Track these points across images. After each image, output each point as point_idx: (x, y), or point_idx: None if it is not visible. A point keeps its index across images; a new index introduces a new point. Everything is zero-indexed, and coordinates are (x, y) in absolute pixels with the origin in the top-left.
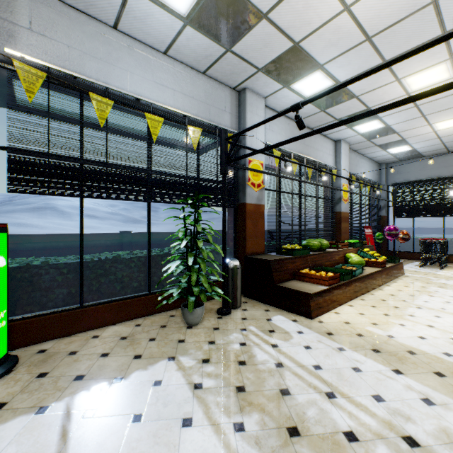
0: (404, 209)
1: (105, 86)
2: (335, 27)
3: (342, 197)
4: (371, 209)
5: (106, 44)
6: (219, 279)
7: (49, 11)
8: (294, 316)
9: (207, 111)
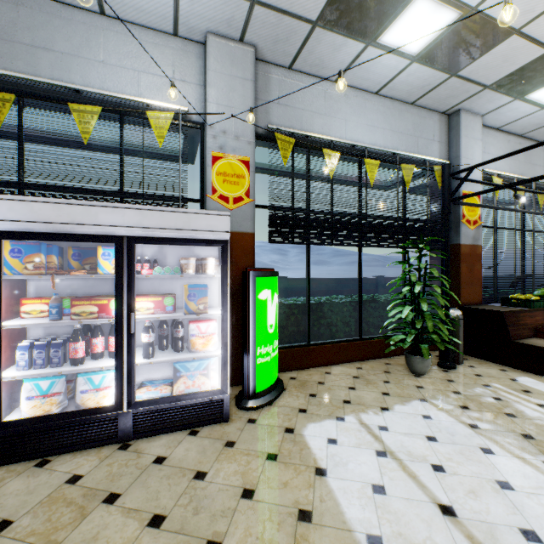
0: None
1: (330, 140)
2: None
3: None
4: None
5: (328, 99)
6: (451, 328)
7: (289, 83)
8: None
9: (415, 144)
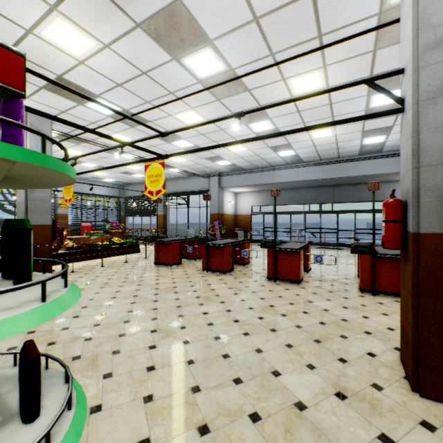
0: (129, 211)
1: None
2: None
3: (60, 206)
4: (104, 211)
5: None
6: None
7: None
8: None
9: None
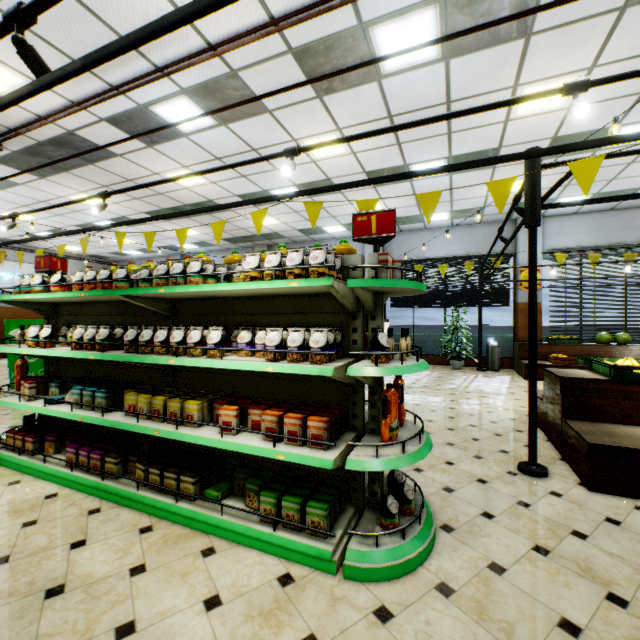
0: None
1: (420, 259)
2: None
3: None
4: None
5: (422, 238)
6: (466, 347)
7: (402, 238)
8: (518, 377)
9: (484, 245)
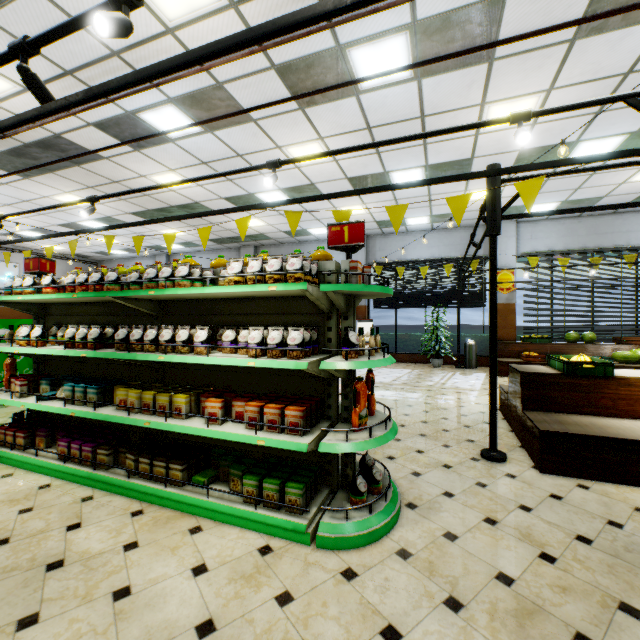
0: None
1: (402, 261)
2: (505, 200)
3: None
4: None
5: (404, 241)
6: (445, 346)
7: (384, 240)
8: None
9: (462, 249)
